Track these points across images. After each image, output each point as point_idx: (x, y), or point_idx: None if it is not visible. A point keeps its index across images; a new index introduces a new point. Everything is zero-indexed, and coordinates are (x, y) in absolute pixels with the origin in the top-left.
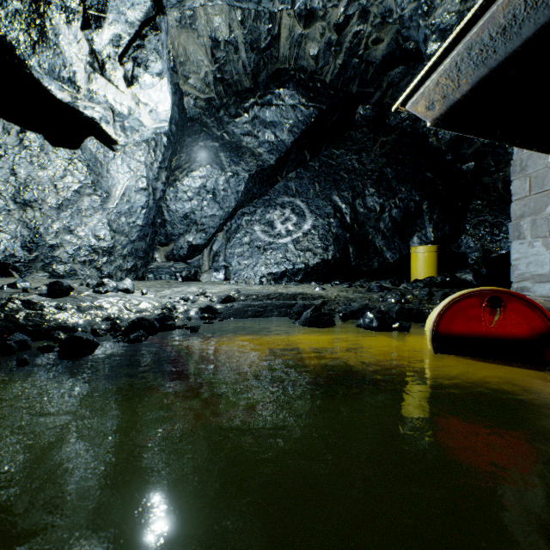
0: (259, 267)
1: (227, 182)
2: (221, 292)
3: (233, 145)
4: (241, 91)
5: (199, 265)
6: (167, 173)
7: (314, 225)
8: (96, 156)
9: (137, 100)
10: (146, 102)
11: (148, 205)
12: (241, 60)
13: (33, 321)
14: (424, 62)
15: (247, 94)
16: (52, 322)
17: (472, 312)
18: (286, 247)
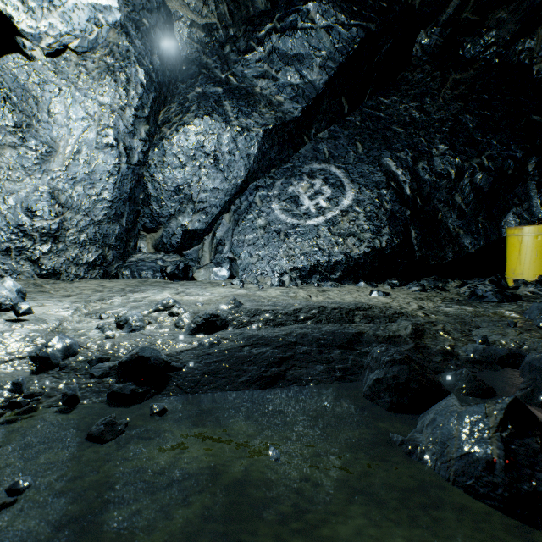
0: (278, 260)
1: (233, 141)
2: (208, 303)
3: (242, 91)
4: (253, 16)
5: (198, 258)
6: (148, 127)
7: (357, 199)
8: (26, 87)
9: None
10: None
11: (119, 171)
12: None
13: None
14: None
15: (262, 18)
16: None
17: None
18: (317, 230)
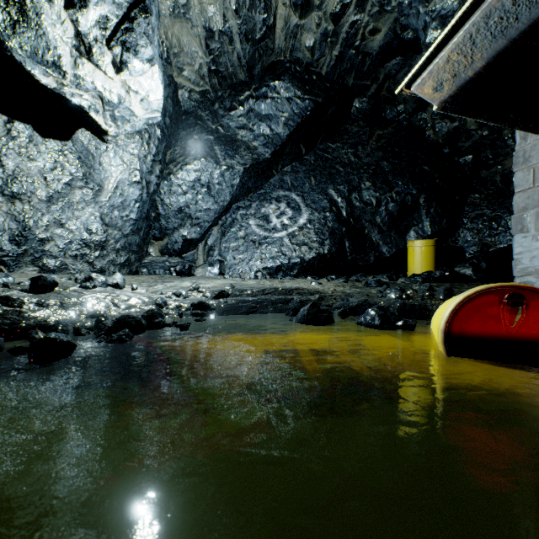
0: (254, 262)
1: (222, 176)
2: (215, 287)
3: (228, 138)
4: (236, 84)
5: (194, 260)
6: (161, 166)
7: (309, 219)
8: (88, 148)
9: (127, 88)
10: (137, 90)
11: (141, 199)
12: (235, 52)
13: (10, 319)
14: (423, 52)
15: (242, 86)
16: (31, 320)
17: (489, 310)
18: (281, 241)
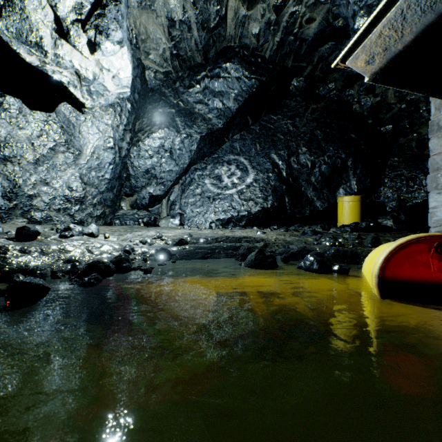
0: (209, 214)
1: (182, 142)
2: (175, 236)
3: (187, 111)
4: (193, 66)
5: (159, 213)
6: (131, 134)
7: (255, 179)
8: (69, 119)
9: (100, 67)
10: (109, 68)
11: (114, 162)
12: (193, 38)
13: None
14: (351, 38)
15: (199, 68)
16: (14, 265)
17: (420, 258)
18: (232, 197)
